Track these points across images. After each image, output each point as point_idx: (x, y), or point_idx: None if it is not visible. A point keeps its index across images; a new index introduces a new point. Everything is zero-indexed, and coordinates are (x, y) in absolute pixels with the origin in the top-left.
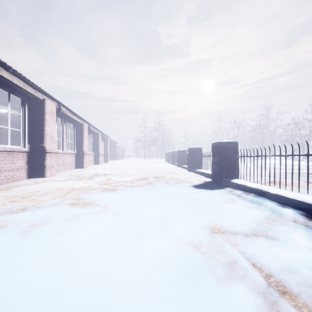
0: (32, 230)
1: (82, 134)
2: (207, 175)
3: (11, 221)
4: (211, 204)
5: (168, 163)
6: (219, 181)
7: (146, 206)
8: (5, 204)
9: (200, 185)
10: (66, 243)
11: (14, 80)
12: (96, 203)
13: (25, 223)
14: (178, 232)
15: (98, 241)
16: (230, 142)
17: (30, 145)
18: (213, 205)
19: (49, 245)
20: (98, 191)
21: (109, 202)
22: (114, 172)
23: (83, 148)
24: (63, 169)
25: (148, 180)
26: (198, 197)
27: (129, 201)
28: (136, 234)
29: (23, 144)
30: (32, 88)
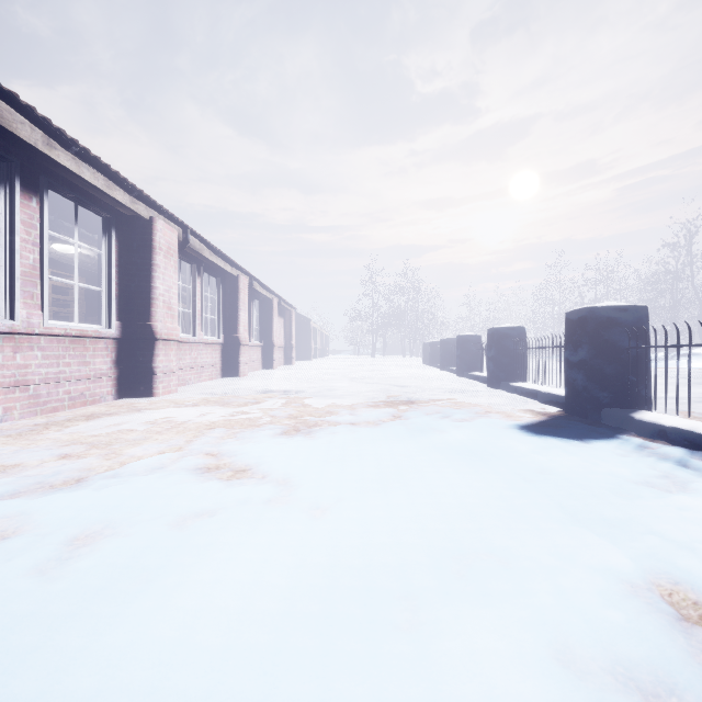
0: (74, 559)
1: (235, 300)
2: (548, 399)
3: (35, 518)
4: (608, 492)
5: (432, 367)
6: (592, 416)
7: (403, 489)
8: (43, 465)
9: (538, 426)
10: (151, 637)
11: (85, 173)
12: (262, 471)
13: (65, 530)
14: (547, 610)
15: (263, 636)
16: (624, 308)
17: (122, 323)
18: (617, 496)
19: (102, 635)
20: (270, 435)
21: (298, 469)
22: (308, 386)
23: (237, 333)
24: (194, 378)
25: (391, 407)
26: (552, 463)
27: (352, 470)
28: (393, 608)
29: (107, 321)
30: (125, 192)
